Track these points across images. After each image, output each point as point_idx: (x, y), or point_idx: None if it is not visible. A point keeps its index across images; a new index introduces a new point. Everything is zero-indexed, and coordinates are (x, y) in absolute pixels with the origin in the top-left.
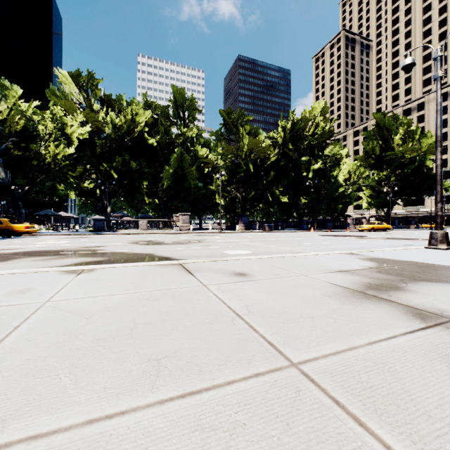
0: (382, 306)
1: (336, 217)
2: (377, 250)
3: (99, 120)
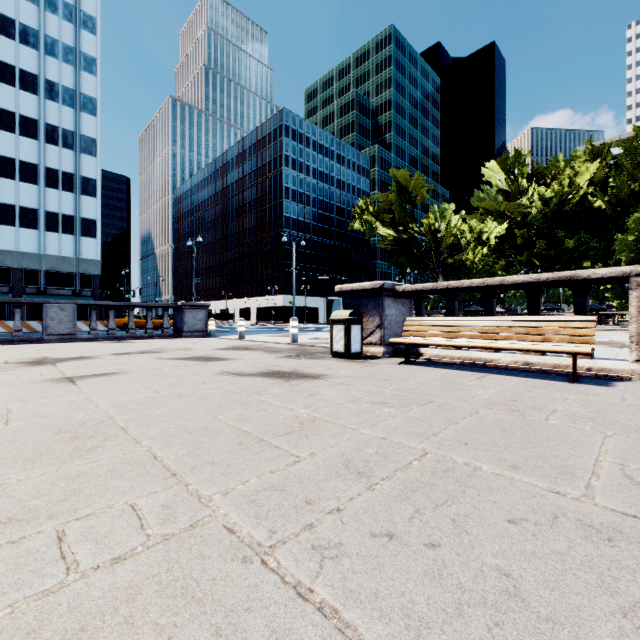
0: None
1: None
2: None
3: (521, 206)
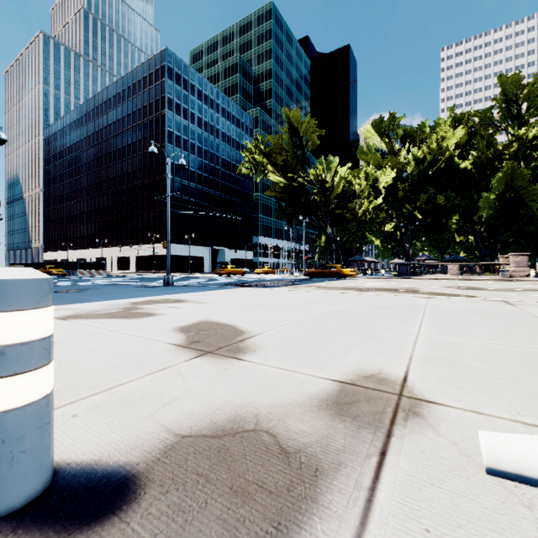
0: None
1: None
2: None
3: (401, 162)
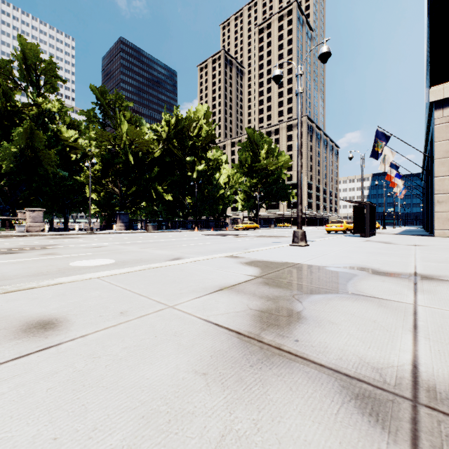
0: (301, 388)
1: (217, 217)
2: (255, 250)
3: None
